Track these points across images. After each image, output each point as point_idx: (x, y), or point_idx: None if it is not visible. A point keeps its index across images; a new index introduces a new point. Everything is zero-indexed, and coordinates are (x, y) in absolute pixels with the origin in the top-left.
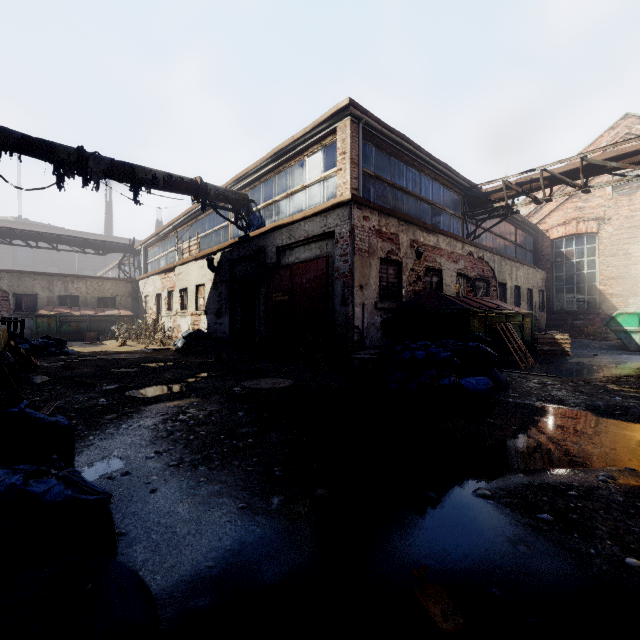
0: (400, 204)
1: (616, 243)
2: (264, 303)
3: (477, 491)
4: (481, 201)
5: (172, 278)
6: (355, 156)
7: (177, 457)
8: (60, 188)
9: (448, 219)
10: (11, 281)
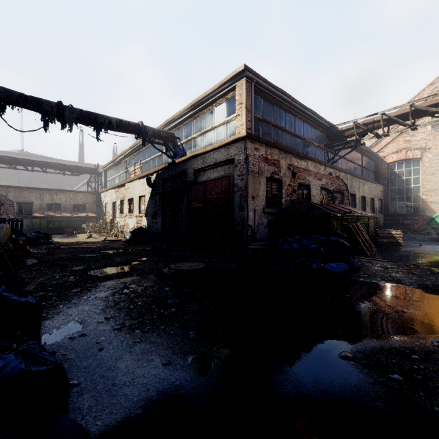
0: (280, 139)
1: (434, 165)
2: (185, 209)
3: (341, 354)
4: (338, 136)
5: (123, 191)
6: (249, 105)
7: (120, 322)
8: (46, 130)
9: (314, 149)
10: (15, 194)
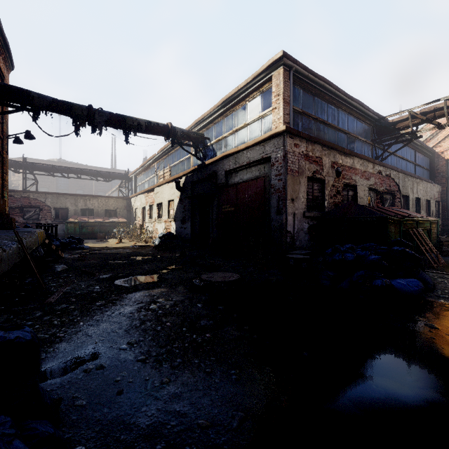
0: (322, 134)
1: None
2: (216, 213)
3: None
4: (388, 129)
5: (152, 196)
6: (287, 97)
7: (145, 350)
8: (77, 134)
9: (360, 145)
10: (52, 200)
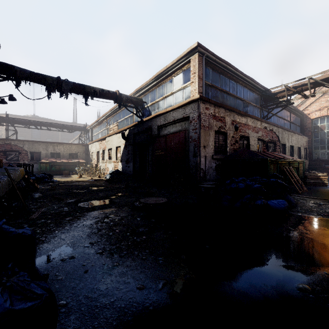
0: (225, 100)
1: None
2: (151, 156)
3: (300, 286)
4: (271, 98)
5: (104, 143)
6: (201, 74)
7: (102, 247)
8: (49, 98)
9: (252, 108)
10: (29, 146)
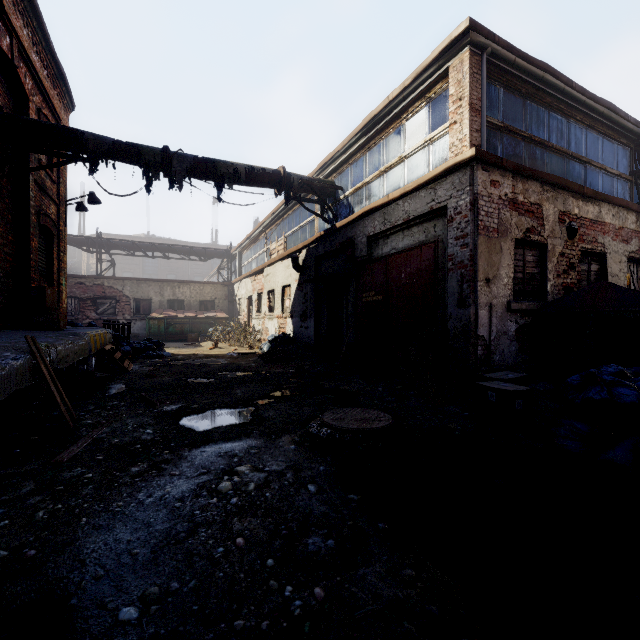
0: (539, 165)
1: None
2: (352, 304)
3: None
4: None
5: (261, 280)
6: (476, 100)
7: (168, 630)
8: (149, 192)
9: (609, 182)
10: (132, 288)
